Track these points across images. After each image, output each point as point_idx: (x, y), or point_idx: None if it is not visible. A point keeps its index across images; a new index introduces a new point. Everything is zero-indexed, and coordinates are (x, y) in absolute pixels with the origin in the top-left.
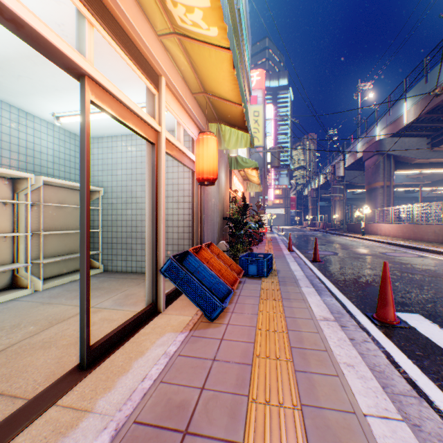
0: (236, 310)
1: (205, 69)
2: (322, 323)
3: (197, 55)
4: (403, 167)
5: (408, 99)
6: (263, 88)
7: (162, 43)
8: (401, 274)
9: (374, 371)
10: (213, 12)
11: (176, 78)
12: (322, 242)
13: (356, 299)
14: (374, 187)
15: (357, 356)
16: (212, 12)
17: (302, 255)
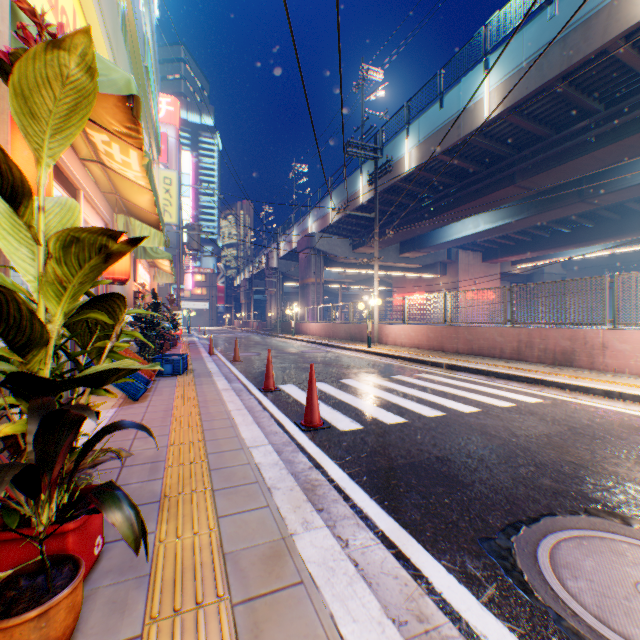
0: (156, 394)
1: (127, 191)
2: (223, 391)
3: (120, 181)
4: (332, 265)
5: (333, 198)
6: (178, 125)
7: (83, 163)
8: (302, 365)
9: (249, 407)
10: (144, 178)
11: (91, 185)
12: (251, 344)
13: (258, 382)
14: (307, 283)
15: (238, 398)
16: (143, 178)
17: (224, 357)
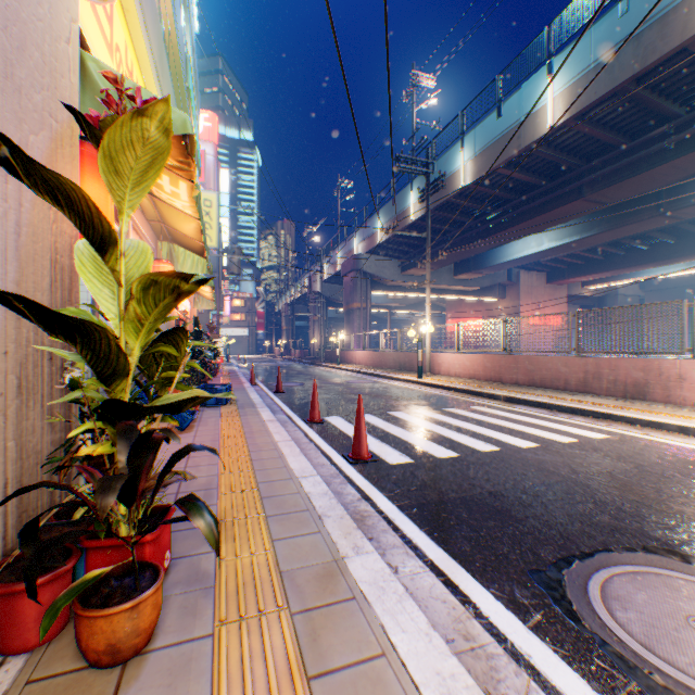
0: (202, 425)
1: (173, 219)
2: (269, 422)
3: (167, 210)
4: (380, 288)
5: (381, 217)
6: (216, 142)
7: None
8: (348, 396)
9: (294, 439)
10: (191, 208)
11: (138, 214)
12: (294, 374)
13: (302, 414)
14: (352, 308)
15: (283, 429)
16: (191, 207)
17: (266, 387)
